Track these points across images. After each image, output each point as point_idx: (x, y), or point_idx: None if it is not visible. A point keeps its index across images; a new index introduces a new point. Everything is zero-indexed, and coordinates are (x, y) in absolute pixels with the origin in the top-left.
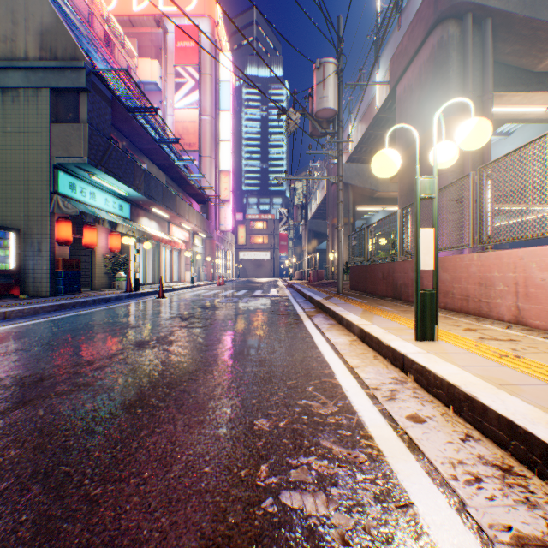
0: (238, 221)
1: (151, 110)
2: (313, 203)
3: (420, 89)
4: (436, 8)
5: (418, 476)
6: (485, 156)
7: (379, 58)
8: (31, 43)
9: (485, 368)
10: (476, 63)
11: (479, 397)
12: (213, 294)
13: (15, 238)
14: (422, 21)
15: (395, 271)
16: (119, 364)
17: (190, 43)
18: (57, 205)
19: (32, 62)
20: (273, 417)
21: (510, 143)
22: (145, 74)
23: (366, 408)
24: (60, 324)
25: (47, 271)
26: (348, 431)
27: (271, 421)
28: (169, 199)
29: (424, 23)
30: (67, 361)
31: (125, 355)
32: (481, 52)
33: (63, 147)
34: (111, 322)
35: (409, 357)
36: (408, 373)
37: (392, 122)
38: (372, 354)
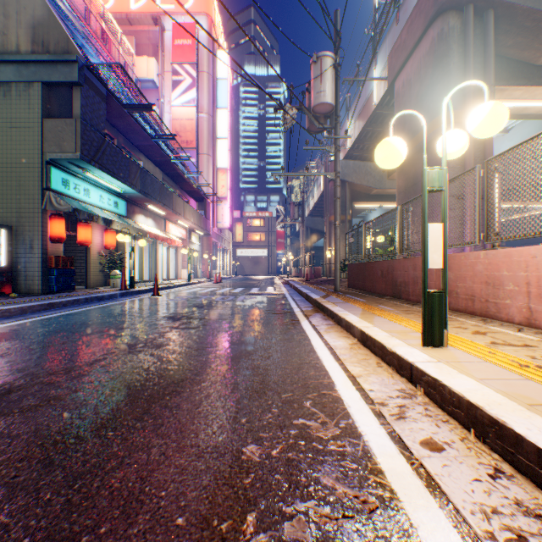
0: (235, 218)
1: (147, 105)
2: (310, 200)
3: (420, 83)
4: (436, 0)
5: (444, 533)
6: (486, 151)
7: (377, 54)
8: (23, 36)
9: (507, 382)
10: (477, 56)
11: (511, 424)
12: (209, 291)
13: (7, 235)
14: (422, 14)
15: (394, 268)
16: (99, 372)
17: (187, 41)
18: (50, 202)
19: (23, 56)
20: (265, 442)
21: (509, 140)
22: (143, 72)
23: (373, 429)
24: (46, 325)
25: (39, 269)
26: (353, 462)
27: (262, 448)
28: (166, 196)
29: (423, 15)
30: (43, 369)
31: (107, 361)
32: (483, 44)
33: (56, 143)
34: (100, 322)
35: (419, 367)
36: (417, 385)
37: (390, 118)
38: (374, 361)
